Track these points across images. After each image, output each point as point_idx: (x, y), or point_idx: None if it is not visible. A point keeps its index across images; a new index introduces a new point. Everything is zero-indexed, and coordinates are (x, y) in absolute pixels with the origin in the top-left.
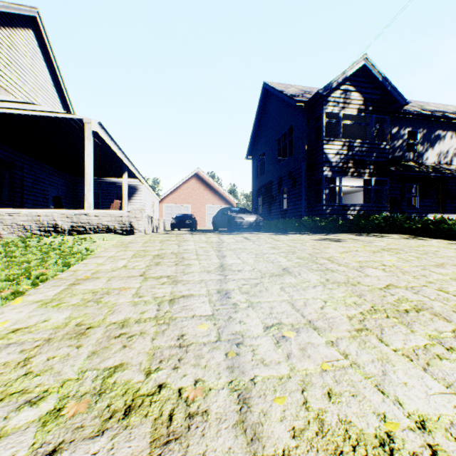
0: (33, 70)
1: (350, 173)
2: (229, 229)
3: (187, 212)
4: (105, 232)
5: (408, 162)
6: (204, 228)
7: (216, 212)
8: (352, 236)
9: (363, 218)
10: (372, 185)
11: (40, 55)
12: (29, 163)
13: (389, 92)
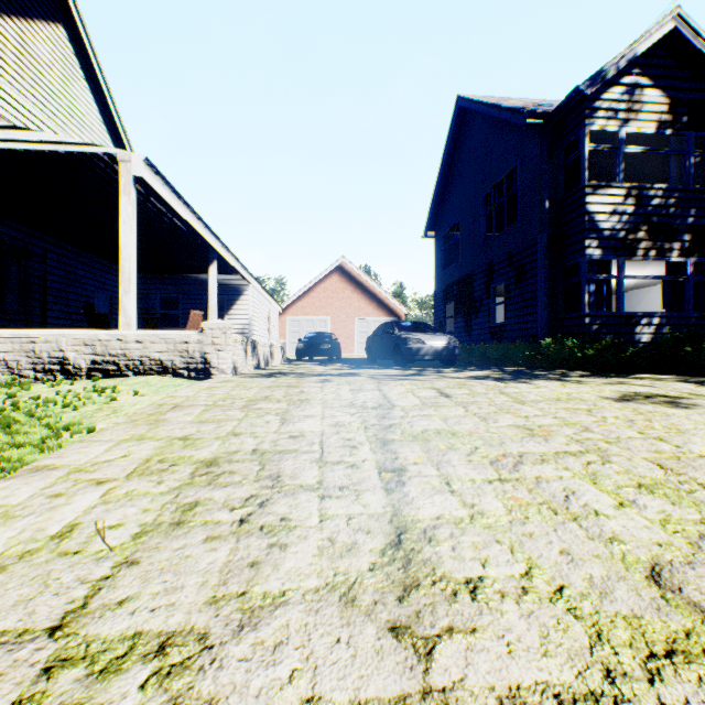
0: (64, 94)
1: (642, 251)
2: (397, 362)
3: (324, 330)
4: (156, 373)
5: None
6: (353, 355)
7: (372, 329)
8: (687, 385)
9: (688, 342)
10: (687, 274)
11: (79, 70)
12: (57, 250)
13: None
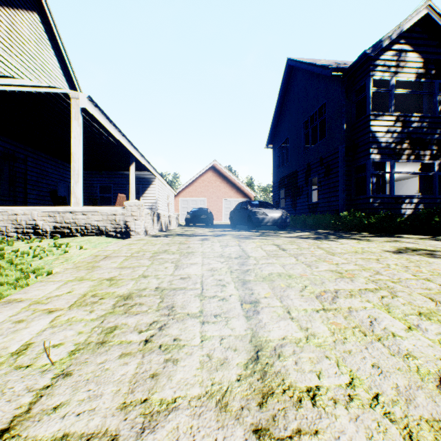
0: (38, 57)
1: (406, 156)
2: (249, 227)
3: (203, 206)
4: (95, 234)
5: None
6: (221, 222)
7: (233, 206)
8: (439, 242)
9: (437, 214)
10: (435, 171)
11: (47, 42)
12: (34, 156)
13: None
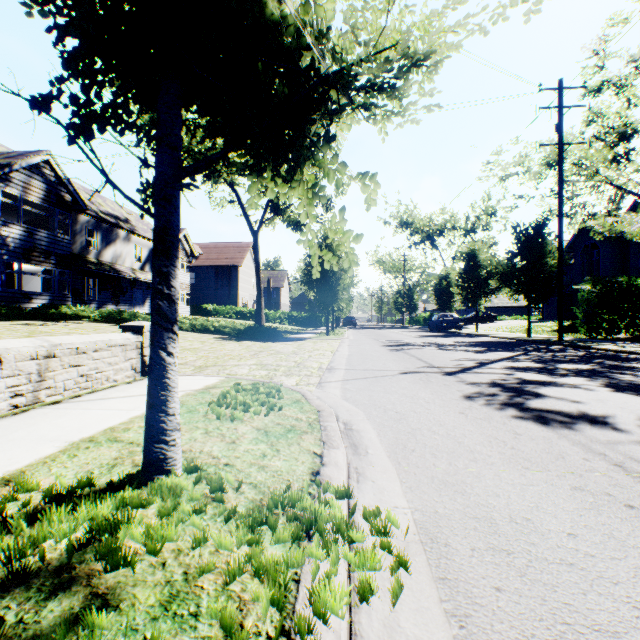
0: None
1: (34, 261)
2: None
3: None
4: None
5: (90, 257)
6: None
7: None
8: (47, 322)
9: (52, 308)
10: (56, 276)
11: None
12: None
13: (73, 194)
